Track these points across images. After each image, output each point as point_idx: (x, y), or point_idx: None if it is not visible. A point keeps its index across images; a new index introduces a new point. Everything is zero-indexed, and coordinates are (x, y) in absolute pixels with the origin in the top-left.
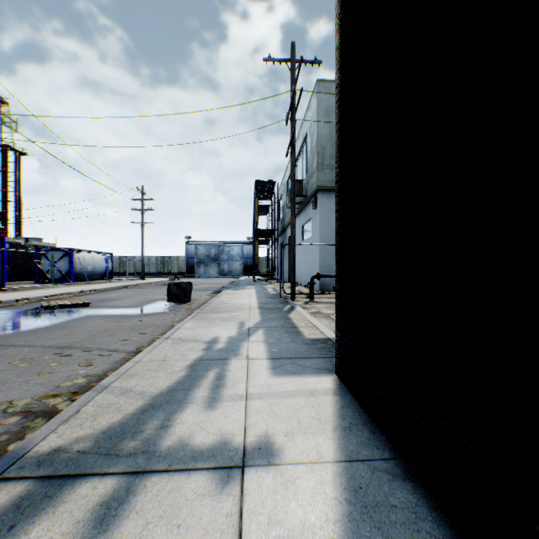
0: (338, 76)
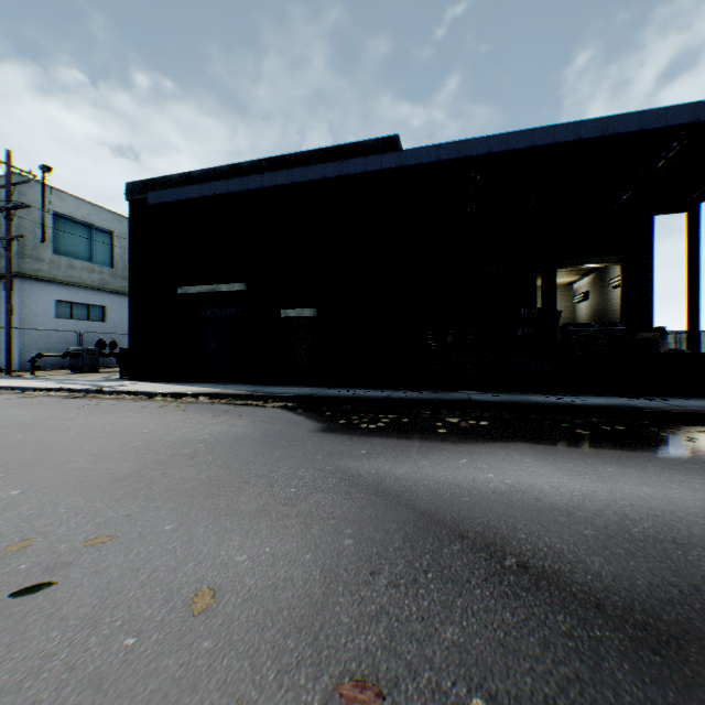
0: (132, 293)
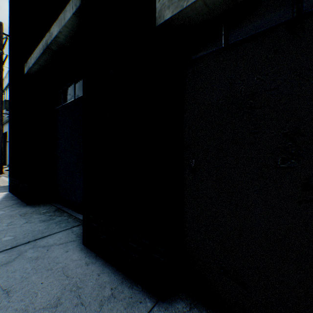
0: (10, 93)
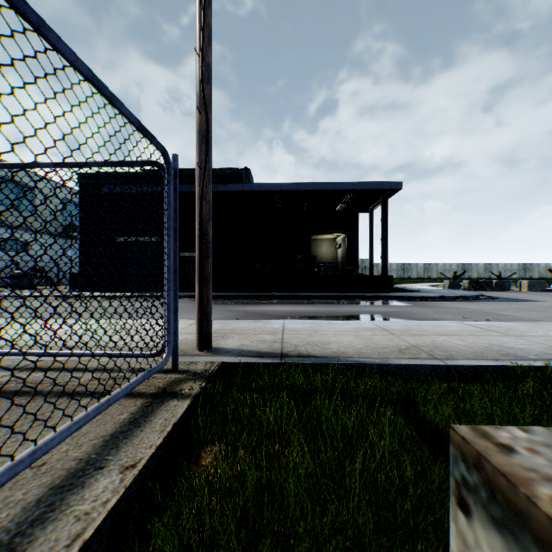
0: (82, 239)
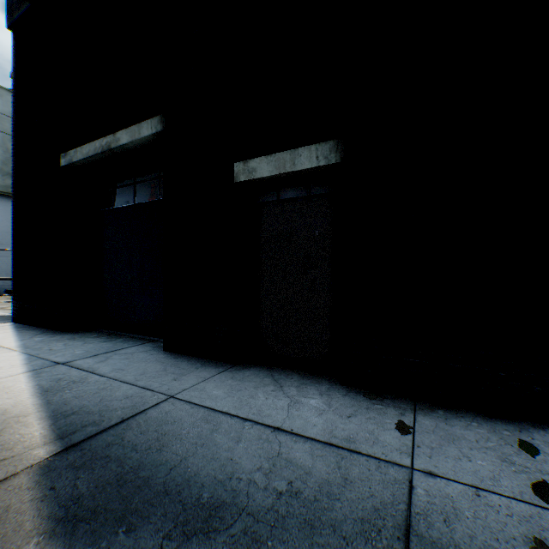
0: (15, 179)
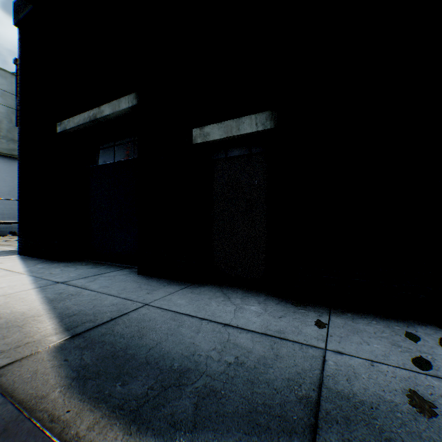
0: (20, 143)
